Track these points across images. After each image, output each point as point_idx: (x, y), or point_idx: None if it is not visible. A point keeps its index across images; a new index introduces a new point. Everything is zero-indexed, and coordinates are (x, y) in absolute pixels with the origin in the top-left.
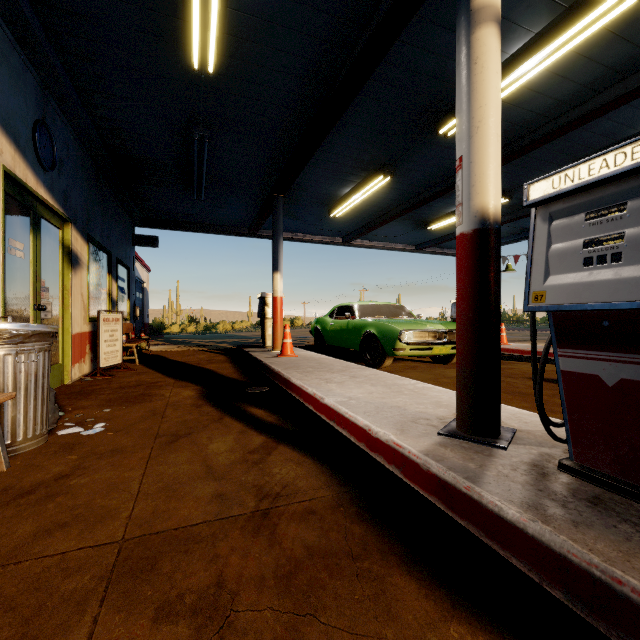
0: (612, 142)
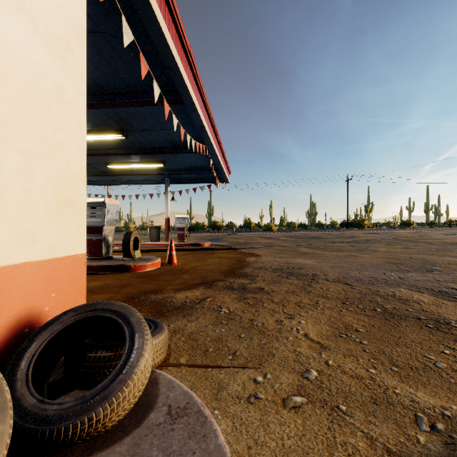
0: (118, 161)
